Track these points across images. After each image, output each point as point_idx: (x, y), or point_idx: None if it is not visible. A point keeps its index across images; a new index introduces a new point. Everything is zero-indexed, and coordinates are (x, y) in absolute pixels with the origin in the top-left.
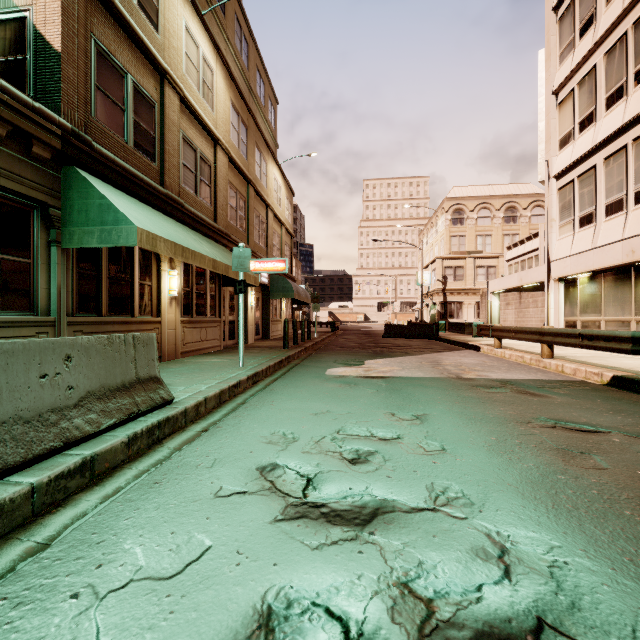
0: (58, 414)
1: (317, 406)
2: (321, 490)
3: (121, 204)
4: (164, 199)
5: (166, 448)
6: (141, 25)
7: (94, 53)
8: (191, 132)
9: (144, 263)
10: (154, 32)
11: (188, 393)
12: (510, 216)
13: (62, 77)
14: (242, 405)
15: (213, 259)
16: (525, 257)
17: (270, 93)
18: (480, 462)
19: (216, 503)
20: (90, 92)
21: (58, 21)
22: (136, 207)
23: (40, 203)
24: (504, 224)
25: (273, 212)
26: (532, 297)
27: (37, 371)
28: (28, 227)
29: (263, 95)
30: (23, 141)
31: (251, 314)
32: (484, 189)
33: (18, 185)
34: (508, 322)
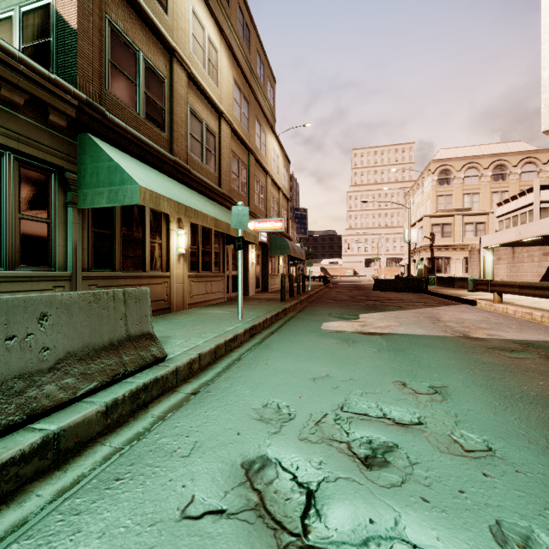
0: (27, 380)
1: (315, 368)
2: (328, 520)
3: (128, 166)
4: (172, 165)
5: (149, 416)
6: (151, 7)
7: (108, 32)
8: (198, 106)
9: (155, 223)
10: (163, 14)
11: (184, 348)
12: (499, 174)
13: (78, 52)
14: (237, 362)
15: (215, 218)
16: (517, 212)
17: (269, 74)
18: None
19: (180, 532)
20: (104, 67)
21: (74, 1)
22: (144, 170)
23: (57, 168)
24: (492, 182)
25: (271, 178)
26: (527, 252)
27: (2, 332)
28: (46, 190)
29: (263, 76)
30: (40, 110)
31: (252, 269)
32: (471, 149)
33: (36, 150)
34: (499, 276)
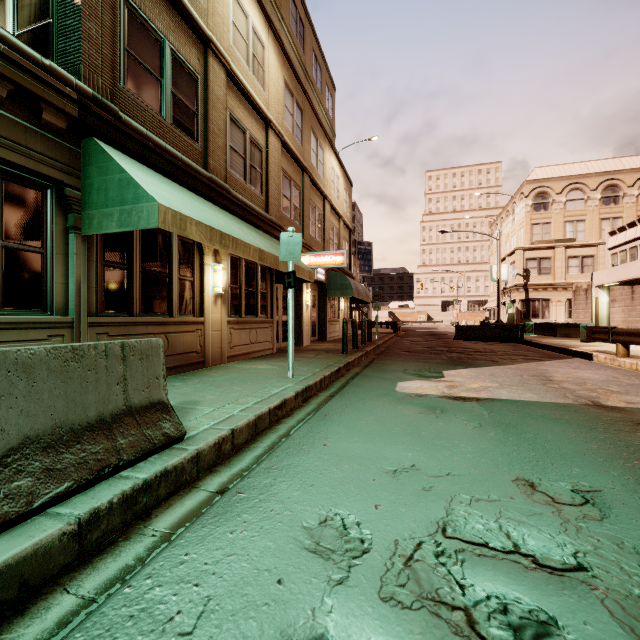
0: None
1: (393, 453)
2: None
3: (146, 180)
4: (206, 183)
5: (149, 533)
6: None
7: (124, 12)
8: (239, 112)
9: (184, 256)
10: None
11: (213, 420)
12: (610, 196)
13: (82, 34)
14: (284, 440)
15: (259, 249)
16: (637, 243)
17: (327, 79)
18: None
19: None
20: (119, 57)
21: None
22: (168, 187)
23: (55, 182)
24: (602, 206)
25: (330, 204)
26: None
27: None
28: (40, 210)
29: (320, 81)
30: (29, 105)
31: (306, 314)
32: (574, 167)
33: (24, 158)
34: (614, 323)
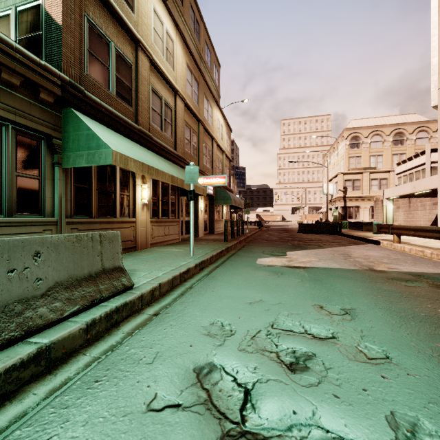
0: (24, 304)
1: (251, 294)
2: (261, 411)
3: (103, 134)
4: (137, 133)
5: (120, 332)
6: (121, 7)
7: (87, 27)
8: (158, 85)
9: (123, 179)
10: (131, 12)
11: (147, 279)
12: (398, 140)
13: (62, 43)
14: (189, 290)
15: (172, 175)
16: (413, 170)
17: (215, 60)
18: (439, 381)
19: (146, 421)
20: (84, 55)
21: (60, 3)
22: (115, 137)
23: (46, 135)
24: (393, 146)
25: (217, 143)
26: (420, 202)
27: (5, 266)
28: (37, 153)
29: (210, 61)
30: (32, 89)
31: (201, 216)
32: (376, 120)
33: (29, 122)
34: (398, 222)
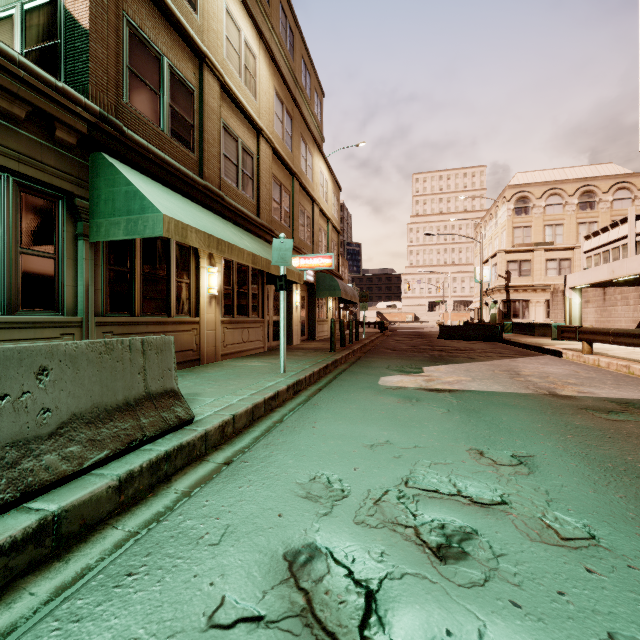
0: (21, 449)
1: (372, 432)
2: (393, 631)
3: (150, 192)
4: (202, 191)
5: (172, 491)
6: (178, 4)
7: (126, 33)
8: (232, 121)
9: (181, 259)
10: (192, 13)
11: (215, 408)
12: (586, 202)
13: (90, 56)
14: (278, 424)
15: (253, 253)
16: (609, 247)
17: (316, 85)
18: None
19: None
20: (122, 75)
21: None
22: (169, 197)
23: (66, 193)
24: (579, 211)
25: (319, 207)
26: (621, 293)
27: None
28: (52, 219)
29: (309, 87)
30: (45, 124)
31: (296, 314)
32: (554, 173)
33: (40, 172)
34: (588, 322)
